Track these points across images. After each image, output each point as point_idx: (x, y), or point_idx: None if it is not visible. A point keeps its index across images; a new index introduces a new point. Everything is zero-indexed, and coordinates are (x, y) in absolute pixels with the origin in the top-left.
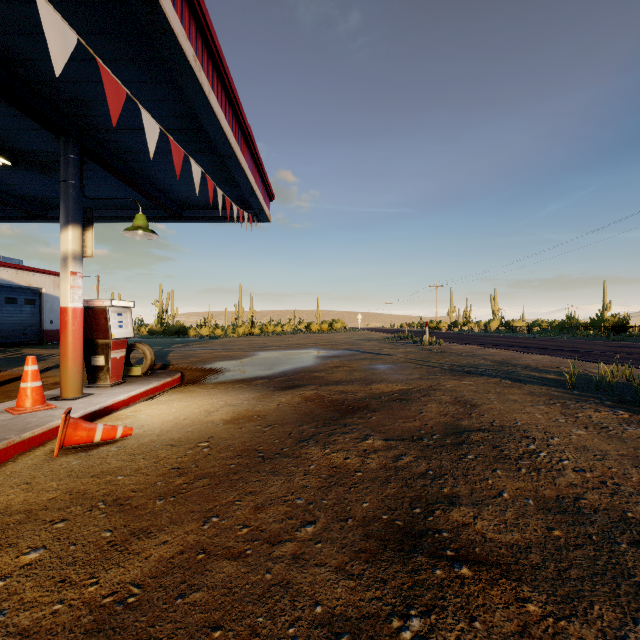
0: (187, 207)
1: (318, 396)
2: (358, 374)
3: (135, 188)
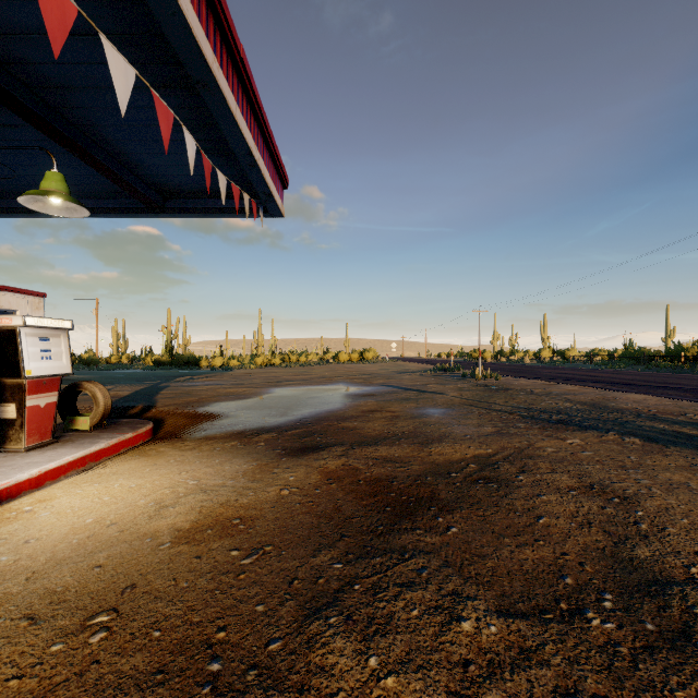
0: (169, 194)
1: (348, 470)
2: (404, 424)
3: (82, 156)
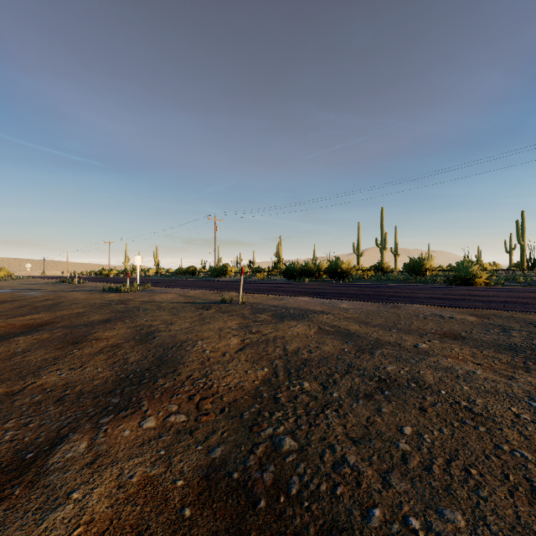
0: None
1: None
2: (16, 295)
3: None
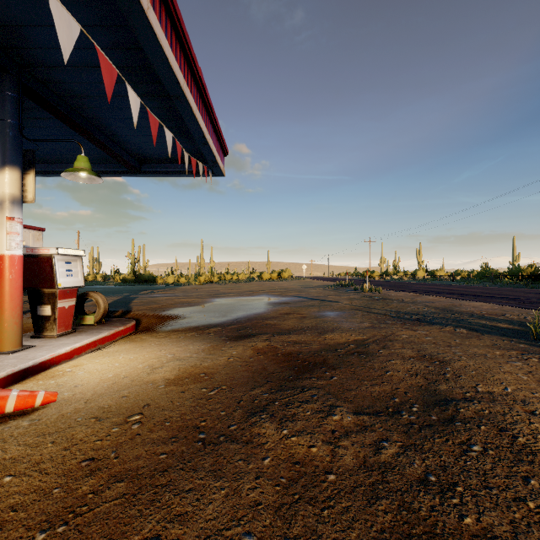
0: (144, 161)
1: (271, 348)
2: (309, 322)
3: (88, 138)
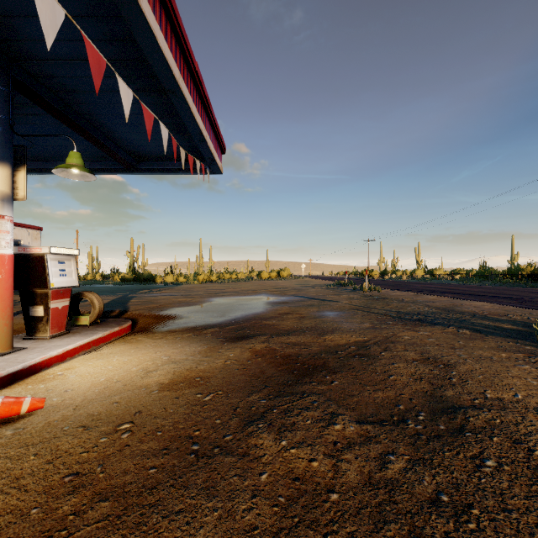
0: (141, 158)
1: (269, 350)
2: (308, 322)
3: (83, 134)
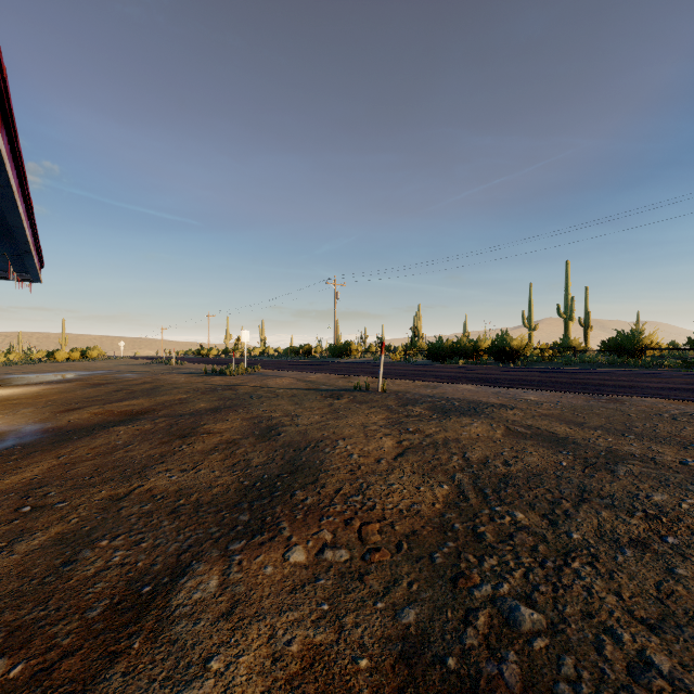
0: None
1: (87, 383)
2: (111, 378)
3: None
